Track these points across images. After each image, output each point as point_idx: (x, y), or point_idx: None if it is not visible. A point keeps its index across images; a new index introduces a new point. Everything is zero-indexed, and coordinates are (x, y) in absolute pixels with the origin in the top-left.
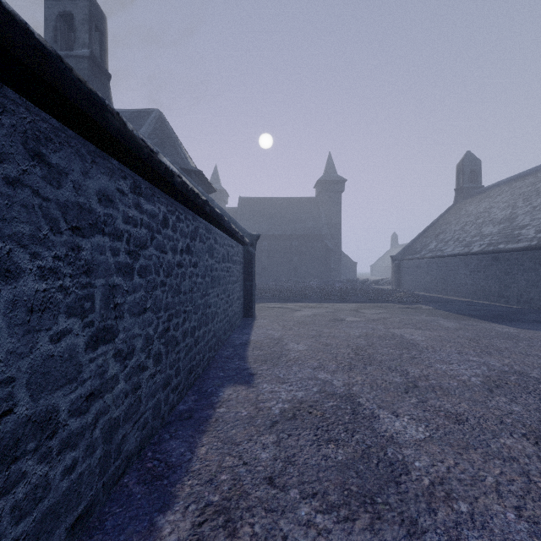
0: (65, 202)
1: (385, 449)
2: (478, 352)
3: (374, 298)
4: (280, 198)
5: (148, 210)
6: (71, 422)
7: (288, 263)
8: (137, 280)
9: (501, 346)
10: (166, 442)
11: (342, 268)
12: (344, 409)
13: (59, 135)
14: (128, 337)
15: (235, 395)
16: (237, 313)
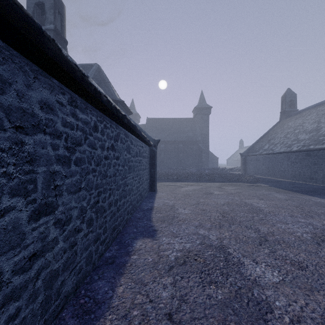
0: (9, 106)
1: (252, 290)
2: (304, 215)
3: (230, 179)
4: (171, 118)
5: (82, 118)
6: (14, 279)
7: (176, 158)
8: (73, 168)
9: (318, 211)
10: (95, 282)
11: (209, 161)
12: (219, 257)
13: (3, 52)
14: (66, 209)
15: (144, 245)
16: (146, 189)
